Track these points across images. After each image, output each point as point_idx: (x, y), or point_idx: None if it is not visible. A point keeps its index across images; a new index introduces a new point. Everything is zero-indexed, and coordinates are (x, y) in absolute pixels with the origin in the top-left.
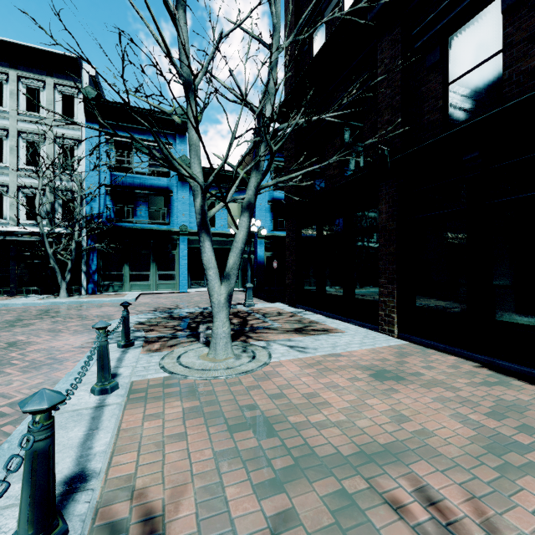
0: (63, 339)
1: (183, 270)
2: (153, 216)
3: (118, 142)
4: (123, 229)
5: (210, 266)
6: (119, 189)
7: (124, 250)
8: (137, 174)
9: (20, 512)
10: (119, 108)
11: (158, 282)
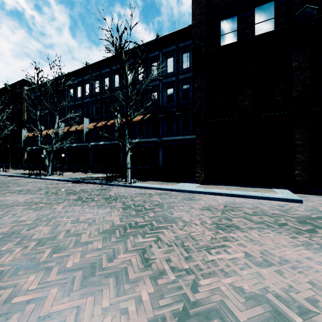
0: None
1: None
2: None
3: None
4: None
5: None
6: None
7: None
8: None
9: None
10: None
11: None
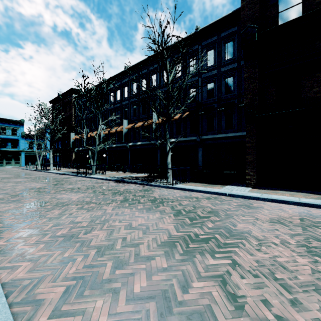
0: (14, 169)
1: (23, 161)
2: (13, 146)
3: (1, 127)
4: (4, 150)
5: (38, 160)
6: (2, 139)
7: (3, 155)
8: (8, 135)
9: (33, 168)
10: (2, 119)
11: (14, 164)
